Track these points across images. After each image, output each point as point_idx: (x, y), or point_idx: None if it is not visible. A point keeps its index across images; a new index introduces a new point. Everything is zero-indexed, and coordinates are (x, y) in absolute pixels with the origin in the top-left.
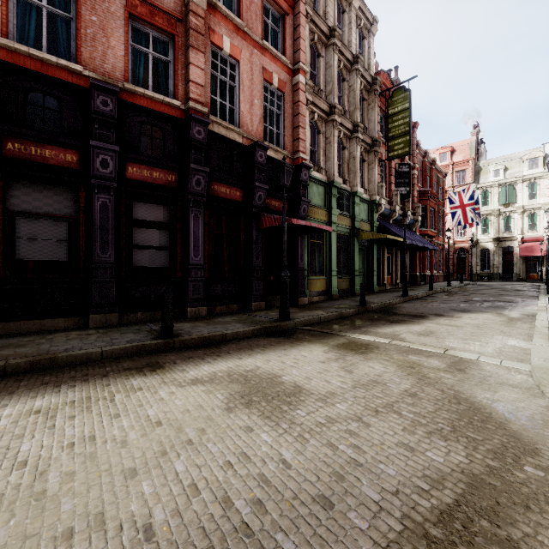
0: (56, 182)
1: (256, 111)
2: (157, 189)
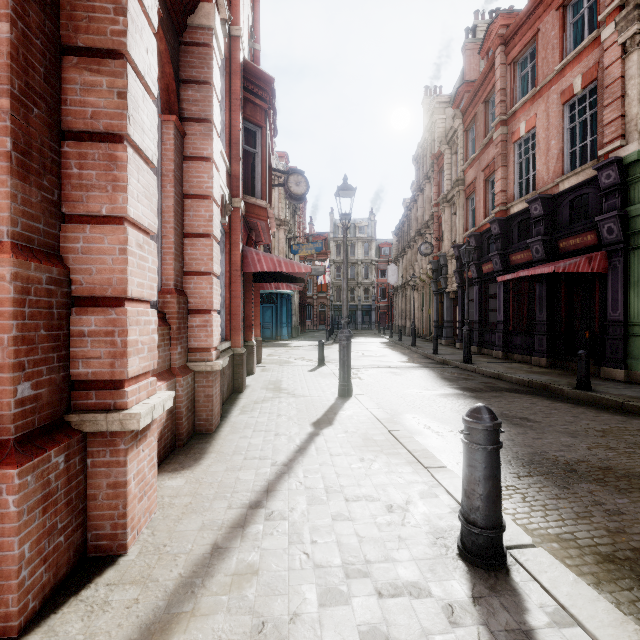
0: (473, 284)
1: (553, 153)
2: (491, 274)
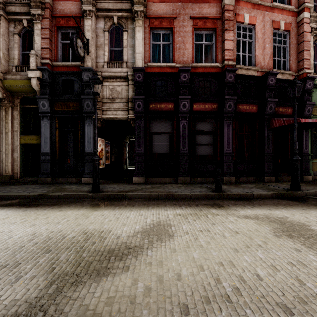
0: (165, 118)
1: (267, 52)
2: (207, 113)
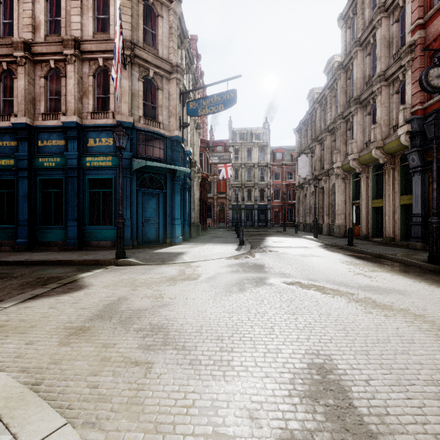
0: None
1: None
2: None
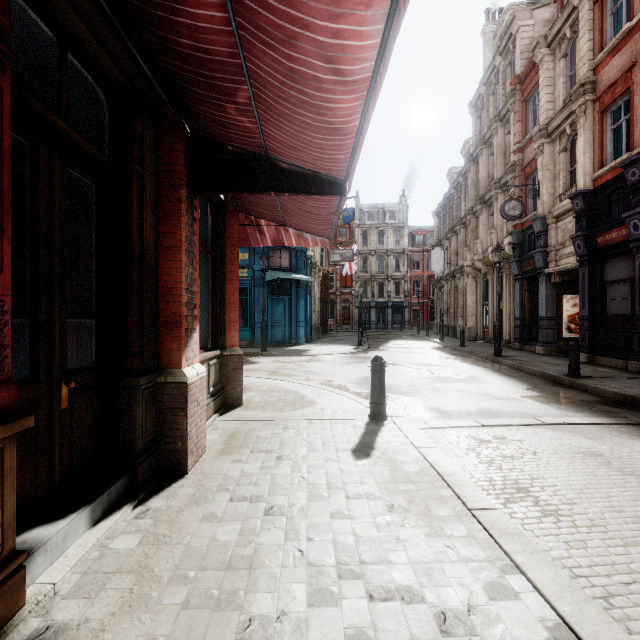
0: (623, 253)
1: None
2: None
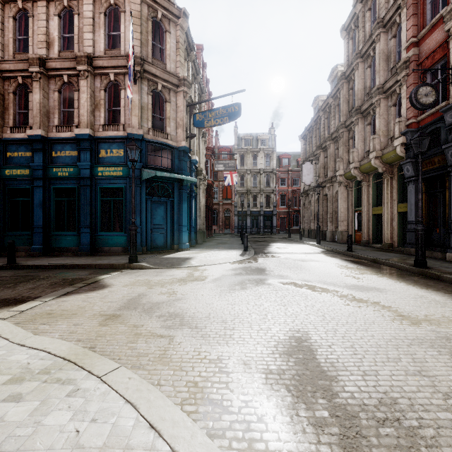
0: None
1: None
2: None
